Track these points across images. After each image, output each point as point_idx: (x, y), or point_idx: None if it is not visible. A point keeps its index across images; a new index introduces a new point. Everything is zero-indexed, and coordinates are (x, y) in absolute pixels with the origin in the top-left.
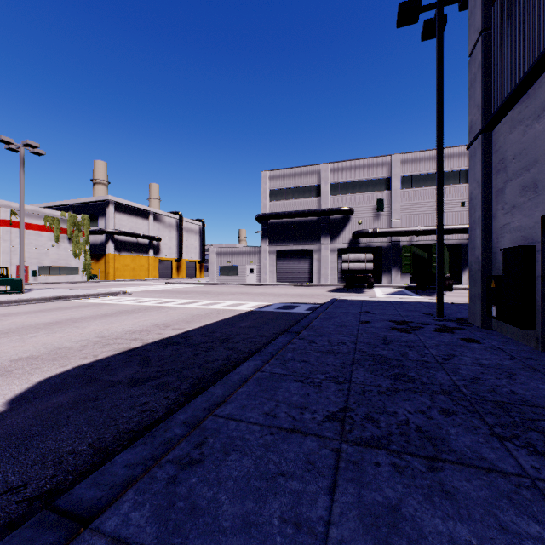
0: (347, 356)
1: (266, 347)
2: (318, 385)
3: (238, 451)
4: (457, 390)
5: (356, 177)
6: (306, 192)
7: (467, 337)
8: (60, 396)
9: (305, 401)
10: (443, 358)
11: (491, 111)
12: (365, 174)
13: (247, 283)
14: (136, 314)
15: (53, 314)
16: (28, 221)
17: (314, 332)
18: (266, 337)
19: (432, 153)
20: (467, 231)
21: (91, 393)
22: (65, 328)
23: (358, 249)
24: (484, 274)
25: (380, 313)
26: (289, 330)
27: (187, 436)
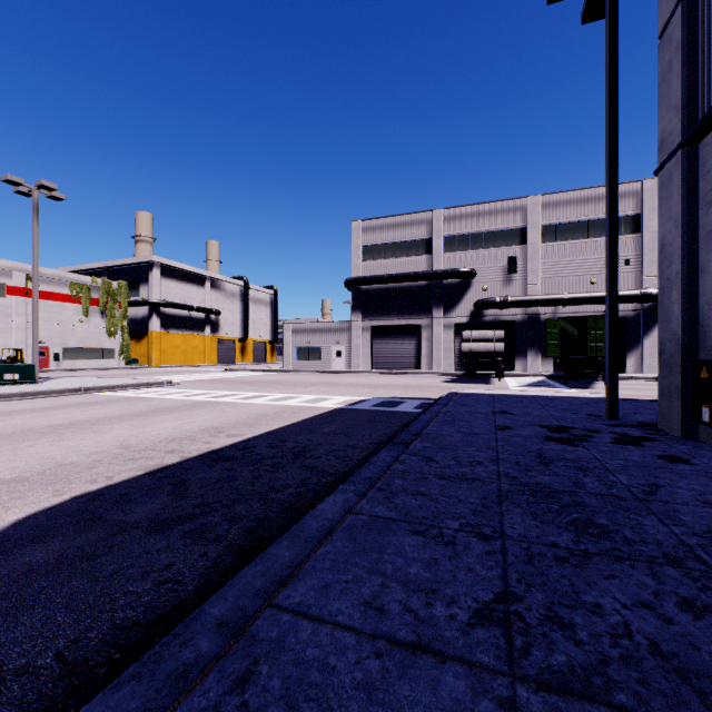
0: (489, 485)
1: (361, 469)
2: (449, 541)
3: (313, 702)
4: (692, 556)
5: (479, 227)
6: (411, 248)
7: (666, 454)
8: (38, 549)
9: (432, 576)
10: (642, 490)
11: (698, 114)
12: (492, 224)
13: (333, 370)
14: (180, 413)
15: (68, 413)
16: (49, 290)
17: (432, 443)
18: (360, 449)
19: (584, 194)
20: (633, 299)
21: (87, 545)
22: (79, 433)
23: (483, 325)
24: (687, 358)
25: (522, 414)
26: (394, 440)
27: (221, 657)
